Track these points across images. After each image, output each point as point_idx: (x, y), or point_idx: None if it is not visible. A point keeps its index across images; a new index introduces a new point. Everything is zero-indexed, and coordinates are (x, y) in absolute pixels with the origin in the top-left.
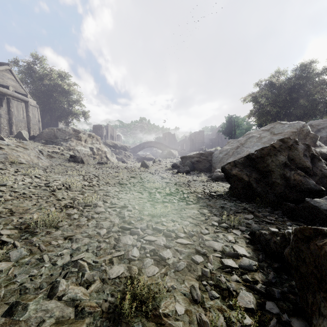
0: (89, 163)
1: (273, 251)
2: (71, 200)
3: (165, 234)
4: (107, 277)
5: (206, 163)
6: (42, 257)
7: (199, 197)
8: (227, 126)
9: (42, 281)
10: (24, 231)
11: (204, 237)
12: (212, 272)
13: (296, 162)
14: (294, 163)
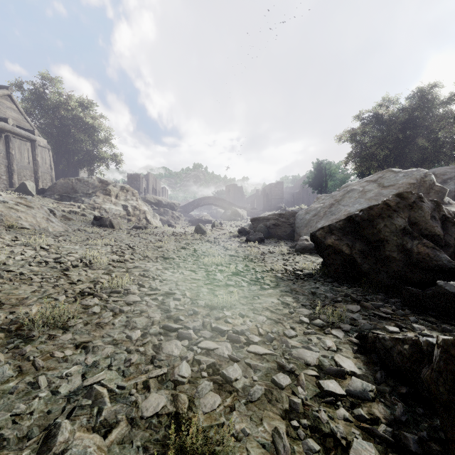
0: (121, 228)
1: (398, 366)
2: (92, 283)
3: (230, 338)
4: (138, 414)
5: (287, 227)
6: (37, 381)
7: (278, 278)
8: (315, 175)
9: (32, 425)
10: (15, 334)
11: (290, 343)
12: (305, 403)
13: (420, 228)
14: (418, 229)
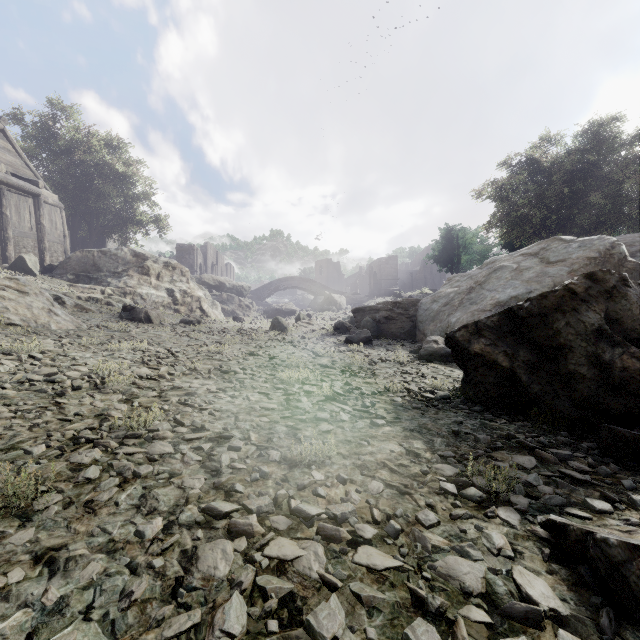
0: (162, 323)
1: None
2: (98, 418)
3: (323, 533)
4: None
5: (405, 322)
6: None
7: (397, 405)
8: (444, 247)
9: None
10: None
11: (430, 541)
12: None
13: (624, 327)
14: (620, 330)
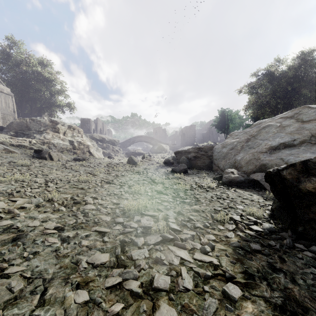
0: (60, 160)
1: None
2: None
3: None
4: None
5: (206, 159)
6: None
7: (235, 245)
8: (220, 120)
9: None
10: None
11: None
12: None
13: None
14: None
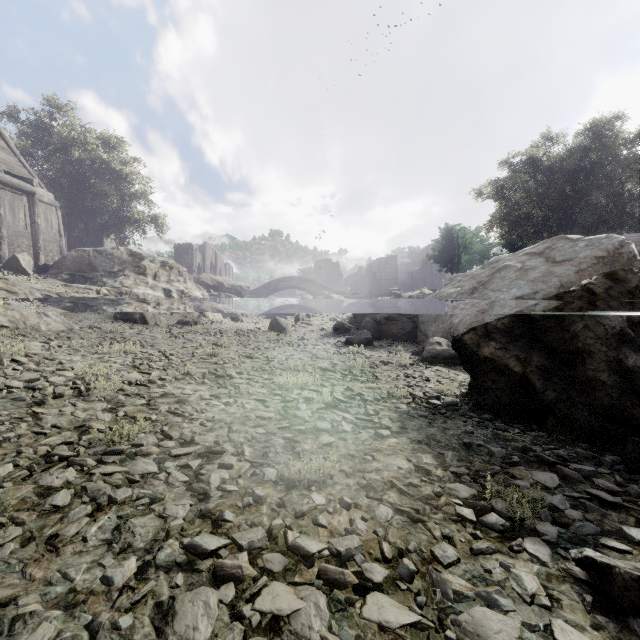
0: (158, 324)
1: None
2: (77, 430)
3: (325, 577)
4: None
5: (406, 322)
6: None
7: (403, 412)
8: (444, 247)
9: None
10: None
11: (450, 586)
12: None
13: None
14: None
